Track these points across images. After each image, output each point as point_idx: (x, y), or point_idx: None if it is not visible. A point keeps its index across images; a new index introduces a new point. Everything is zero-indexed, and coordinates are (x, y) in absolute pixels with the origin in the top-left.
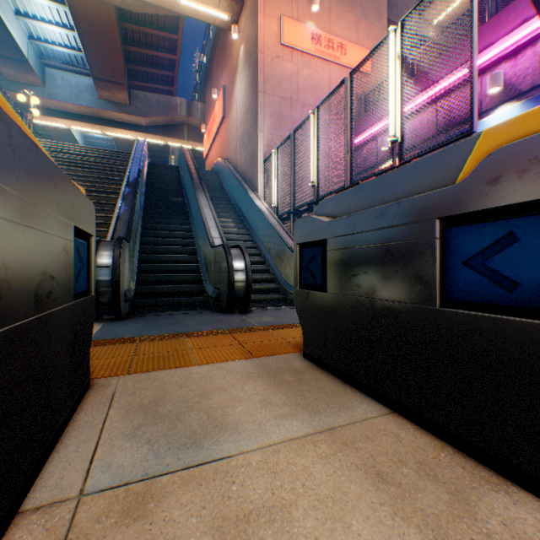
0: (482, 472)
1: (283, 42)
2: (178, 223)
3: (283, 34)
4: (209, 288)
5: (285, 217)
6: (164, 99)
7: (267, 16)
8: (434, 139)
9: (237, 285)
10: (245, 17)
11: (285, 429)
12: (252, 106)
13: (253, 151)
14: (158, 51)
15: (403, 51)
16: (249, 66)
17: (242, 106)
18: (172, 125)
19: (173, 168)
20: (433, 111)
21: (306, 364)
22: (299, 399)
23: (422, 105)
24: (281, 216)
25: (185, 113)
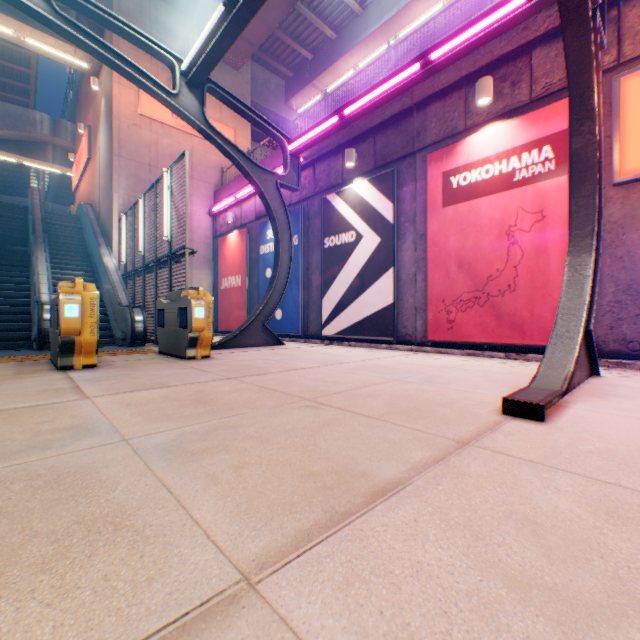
0: (54, 369)
1: (142, 113)
2: (16, 275)
3: (142, 105)
4: (35, 335)
5: (131, 275)
6: (16, 110)
7: (125, 86)
8: (255, 223)
9: (48, 330)
10: (106, 74)
11: (4, 369)
12: (110, 165)
13: (111, 208)
14: (4, 60)
15: (173, 186)
16: (108, 124)
17: (104, 159)
18: (30, 142)
19: (20, 208)
20: (255, 202)
21: (48, 361)
22: (22, 366)
23: (248, 195)
24: (129, 273)
25: (49, 132)
